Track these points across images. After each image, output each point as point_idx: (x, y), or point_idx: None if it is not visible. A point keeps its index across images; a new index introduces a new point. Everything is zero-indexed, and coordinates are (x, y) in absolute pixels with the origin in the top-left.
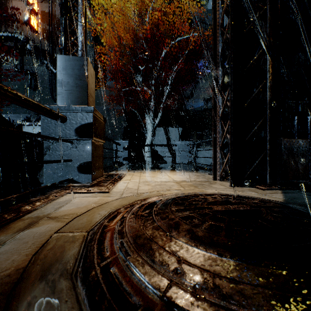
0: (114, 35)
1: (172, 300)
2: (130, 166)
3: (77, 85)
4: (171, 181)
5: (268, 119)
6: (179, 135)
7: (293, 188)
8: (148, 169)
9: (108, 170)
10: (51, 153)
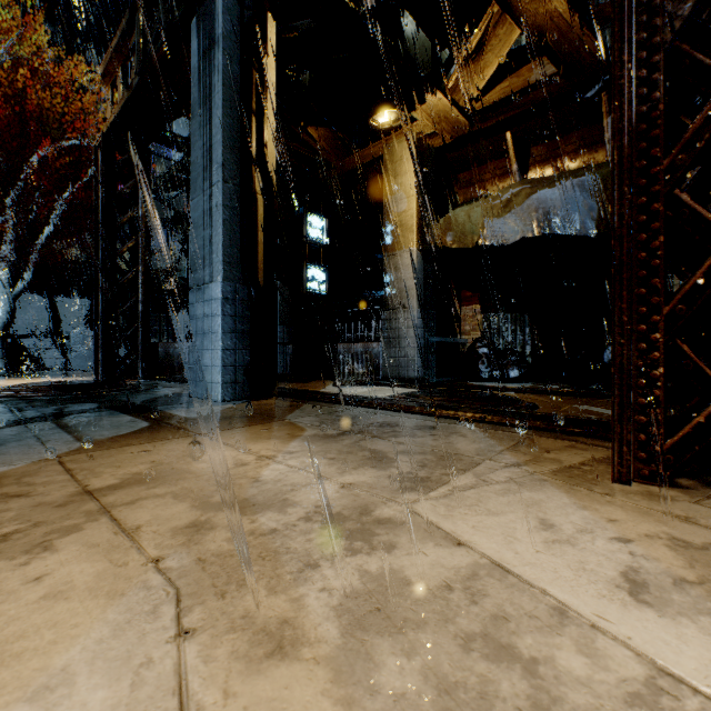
0: None
1: (20, 392)
2: None
3: None
4: None
5: (141, 327)
6: (83, 315)
7: (154, 380)
8: (1, 378)
9: None
10: None
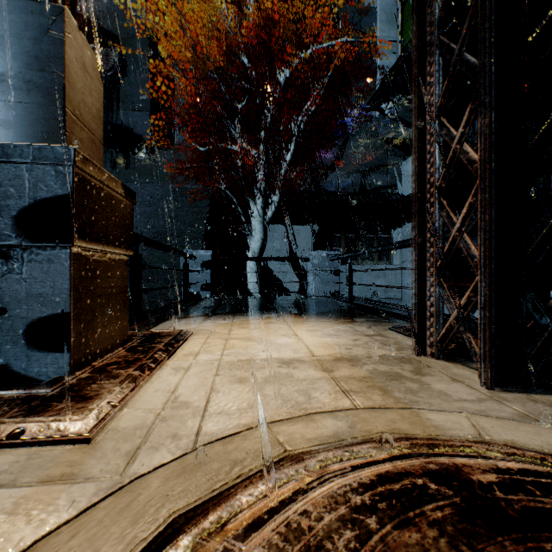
0: (189, 49)
1: None
2: (214, 305)
3: (31, 85)
4: (308, 363)
5: None
6: (312, 240)
7: None
8: (251, 314)
9: (157, 318)
10: None
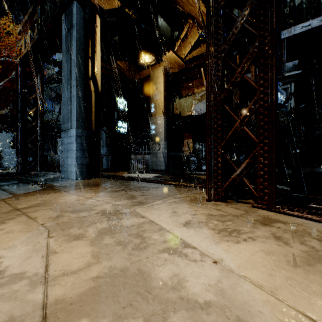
0: None
1: None
2: None
3: None
4: None
5: (39, 147)
6: (9, 141)
7: (45, 171)
8: None
9: None
10: None
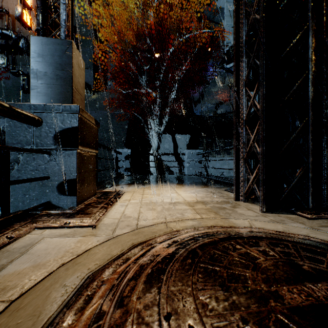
0: (116, 33)
1: None
2: (133, 179)
3: (58, 77)
4: (182, 203)
5: (311, 123)
6: (186, 143)
7: None
8: (153, 183)
9: (105, 185)
10: (20, 168)
